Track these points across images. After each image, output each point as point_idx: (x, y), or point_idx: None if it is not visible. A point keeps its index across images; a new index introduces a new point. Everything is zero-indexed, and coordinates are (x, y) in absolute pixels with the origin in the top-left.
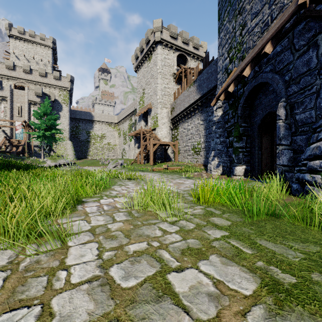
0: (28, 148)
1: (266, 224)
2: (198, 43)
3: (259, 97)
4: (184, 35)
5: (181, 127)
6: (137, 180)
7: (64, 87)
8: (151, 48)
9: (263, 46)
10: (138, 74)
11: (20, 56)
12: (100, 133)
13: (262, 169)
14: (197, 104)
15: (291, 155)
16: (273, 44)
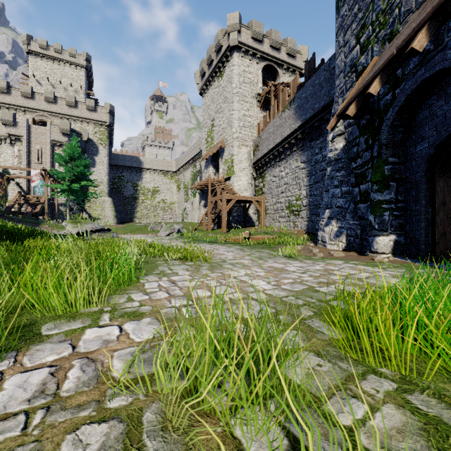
0: (52, 208)
1: None
2: (295, 47)
3: (429, 104)
4: (274, 37)
5: (270, 173)
6: (196, 261)
7: (101, 121)
8: (224, 58)
9: None
10: (204, 98)
11: (43, 80)
12: (151, 185)
13: (435, 243)
14: (296, 137)
15: None
16: None
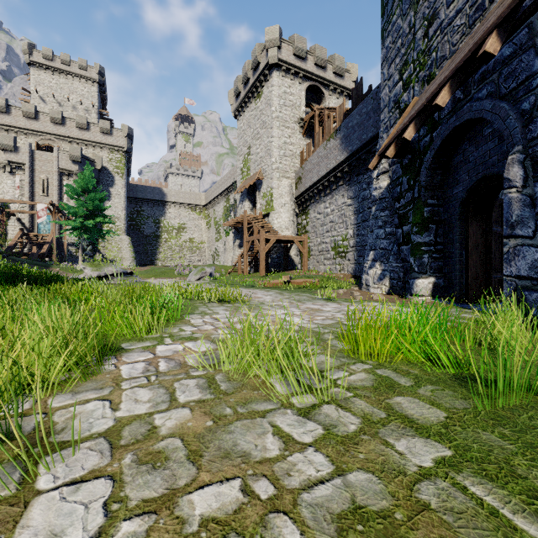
0: (59, 248)
1: (535, 421)
2: (343, 65)
3: (463, 149)
4: (319, 53)
5: (314, 210)
6: (234, 303)
7: (118, 146)
8: (262, 76)
9: (479, 43)
10: (239, 121)
11: (47, 97)
12: (177, 222)
13: (468, 285)
14: (342, 170)
15: (536, 257)
16: (501, 36)
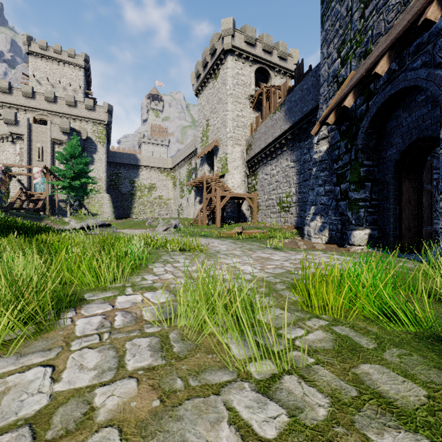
0: (52, 204)
1: None
2: (286, 50)
3: (397, 115)
4: (266, 41)
5: (262, 171)
6: (194, 252)
7: (100, 120)
8: (218, 60)
9: (418, 14)
10: (199, 98)
11: (43, 80)
12: (148, 182)
13: (401, 236)
14: (286, 137)
15: None
16: (441, 5)
